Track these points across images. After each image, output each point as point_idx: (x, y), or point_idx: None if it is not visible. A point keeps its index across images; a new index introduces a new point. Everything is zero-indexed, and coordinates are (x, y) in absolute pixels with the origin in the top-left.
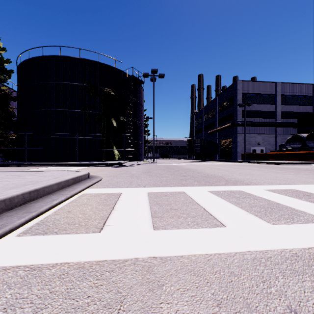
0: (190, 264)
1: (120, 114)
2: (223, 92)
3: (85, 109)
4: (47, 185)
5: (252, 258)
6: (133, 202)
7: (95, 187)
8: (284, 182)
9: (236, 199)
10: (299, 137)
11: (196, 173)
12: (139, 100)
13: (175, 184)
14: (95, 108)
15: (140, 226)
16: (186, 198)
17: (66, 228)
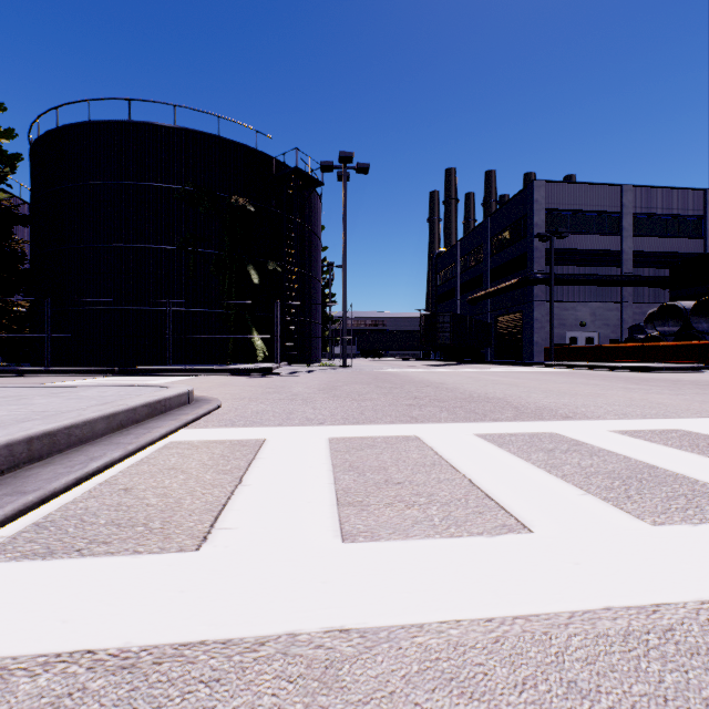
0: (447, 653)
1: (269, 256)
2: (503, 208)
3: (186, 245)
4: (78, 422)
5: (620, 632)
6: (291, 463)
7: (204, 424)
8: (654, 413)
9: (548, 456)
10: (674, 308)
11: (445, 392)
12: (311, 225)
13: (396, 417)
14: (210, 241)
15: (306, 531)
16: (424, 454)
17: (110, 537)
